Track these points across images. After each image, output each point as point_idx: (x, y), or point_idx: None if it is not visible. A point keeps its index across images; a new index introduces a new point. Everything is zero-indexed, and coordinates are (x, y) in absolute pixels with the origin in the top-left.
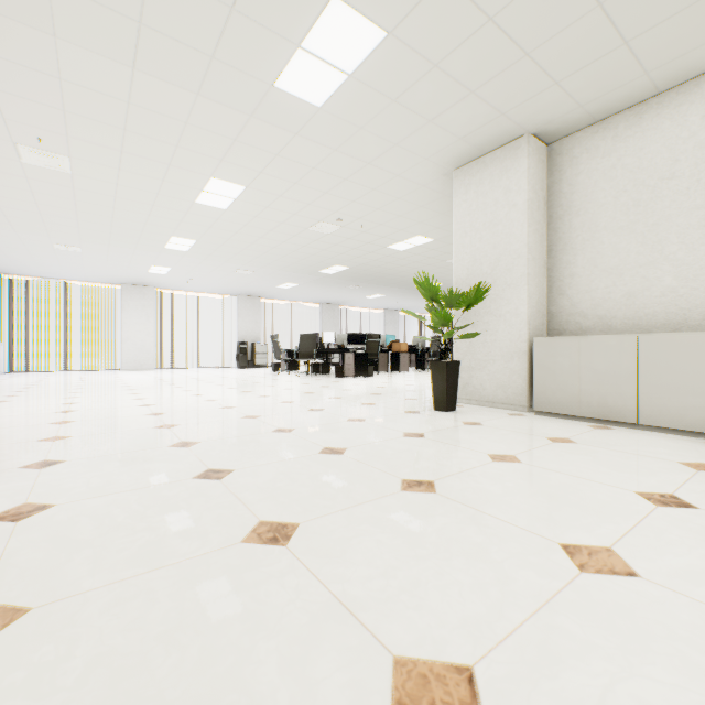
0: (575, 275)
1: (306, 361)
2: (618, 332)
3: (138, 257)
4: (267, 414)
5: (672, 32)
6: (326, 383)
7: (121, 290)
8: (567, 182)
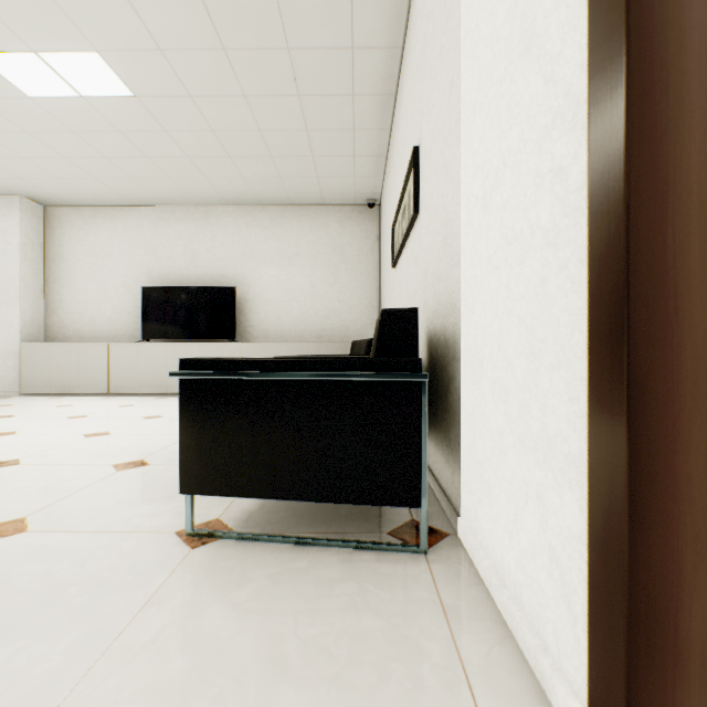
0: (64, 302)
1: None
2: (87, 340)
3: None
4: None
5: (87, 184)
6: None
7: None
8: (59, 237)
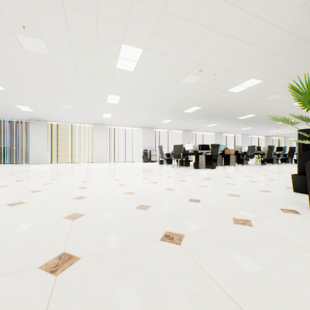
0: None
1: (177, 159)
2: None
3: (96, 109)
4: (155, 204)
5: None
6: (190, 173)
7: (93, 127)
8: None
